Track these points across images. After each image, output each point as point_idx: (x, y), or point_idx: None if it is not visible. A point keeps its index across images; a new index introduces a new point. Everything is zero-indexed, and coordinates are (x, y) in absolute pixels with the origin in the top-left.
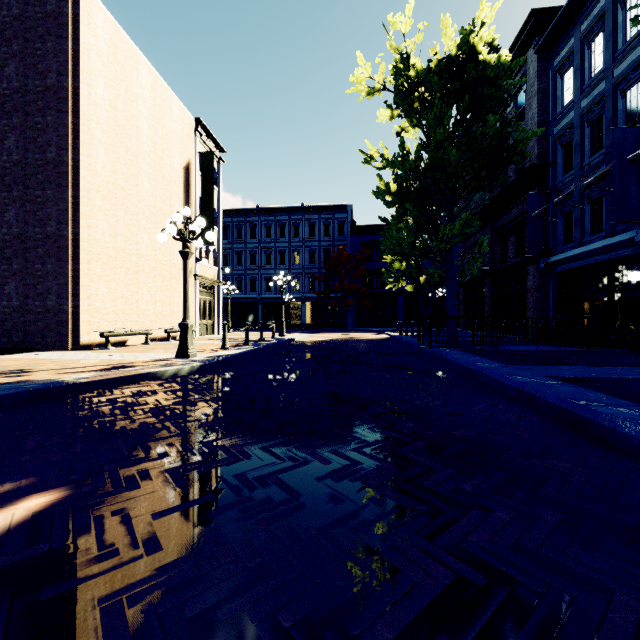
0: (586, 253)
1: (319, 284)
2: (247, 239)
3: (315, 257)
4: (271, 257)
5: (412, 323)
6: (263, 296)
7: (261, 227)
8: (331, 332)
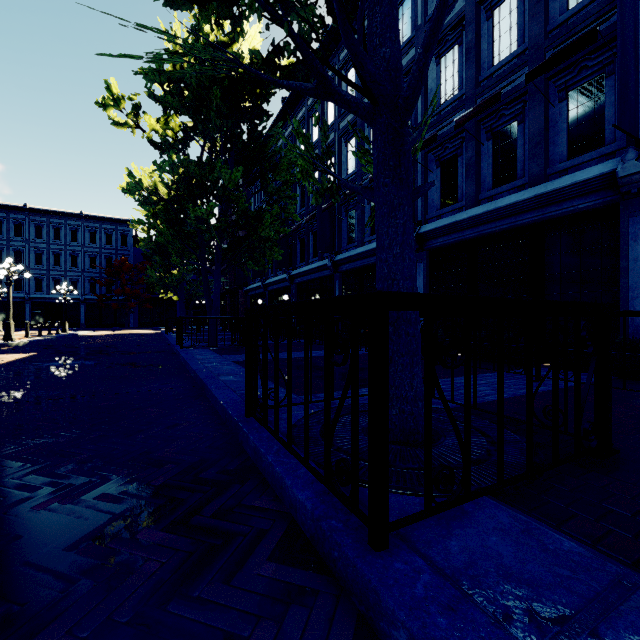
0: (254, 288)
1: (101, 287)
2: (10, 236)
3: (96, 262)
4: (43, 258)
5: (171, 322)
6: (32, 296)
7: (30, 226)
8: (112, 330)
